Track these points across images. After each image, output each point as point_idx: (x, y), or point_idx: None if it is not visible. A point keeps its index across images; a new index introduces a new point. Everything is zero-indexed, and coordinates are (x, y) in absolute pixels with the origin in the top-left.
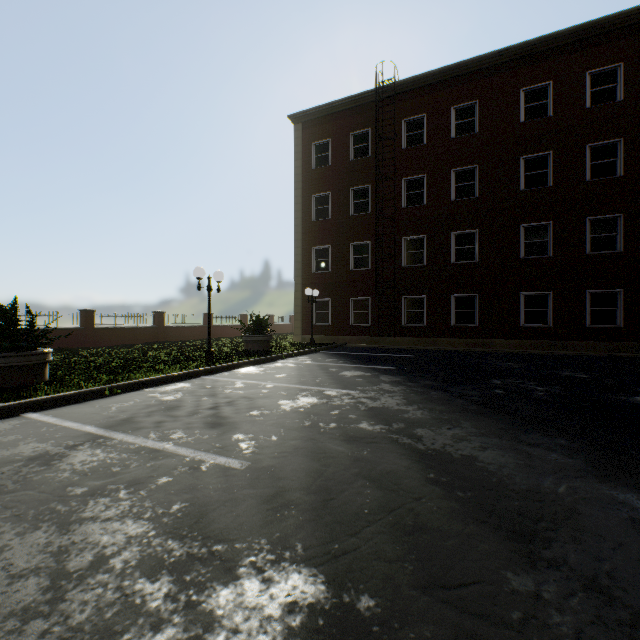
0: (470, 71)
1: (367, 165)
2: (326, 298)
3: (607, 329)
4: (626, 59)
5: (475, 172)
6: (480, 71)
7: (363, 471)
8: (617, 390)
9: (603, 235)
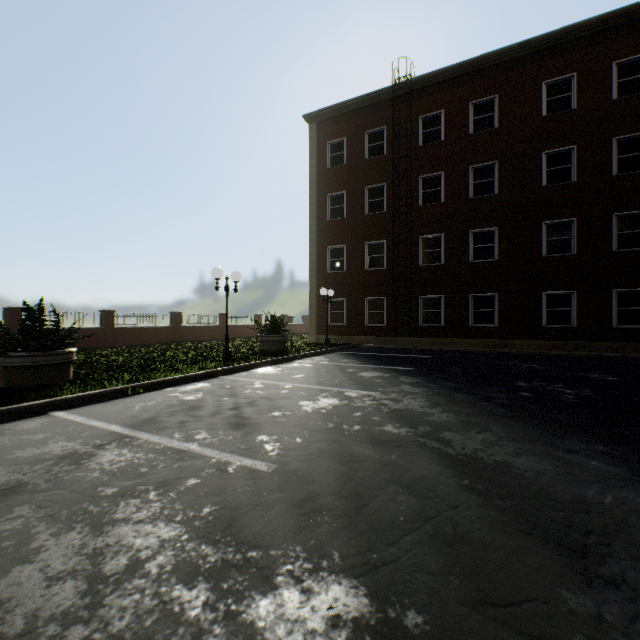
0: (489, 65)
1: (382, 163)
2: (341, 298)
3: (635, 329)
4: None
5: (494, 168)
6: (500, 65)
7: (394, 476)
8: None
9: (631, 232)
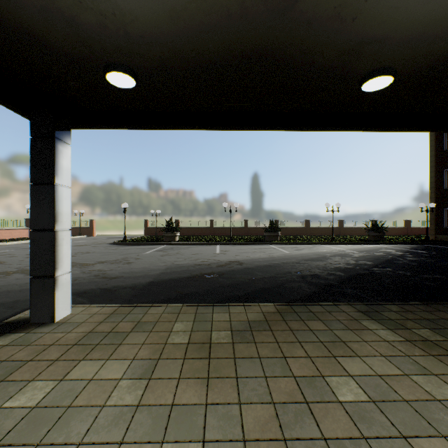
0: None
1: None
2: None
3: None
4: None
5: None
6: None
7: (304, 256)
8: None
9: None
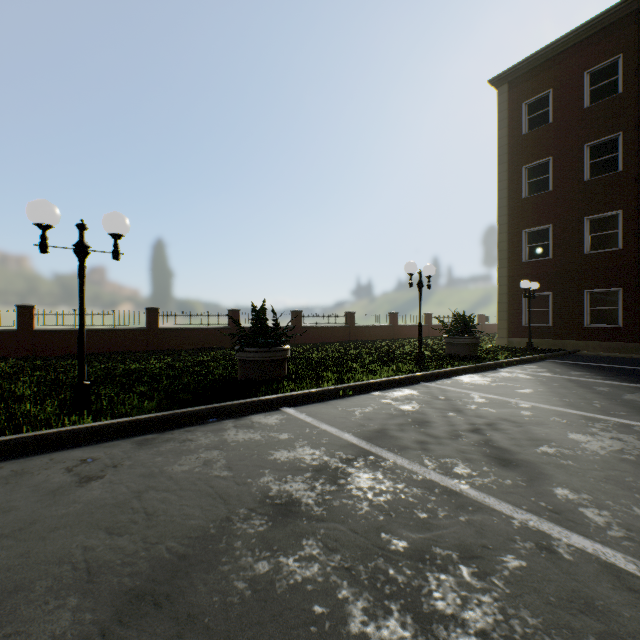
0: None
1: (615, 106)
2: (544, 292)
3: None
4: None
5: None
6: None
7: None
8: None
9: None
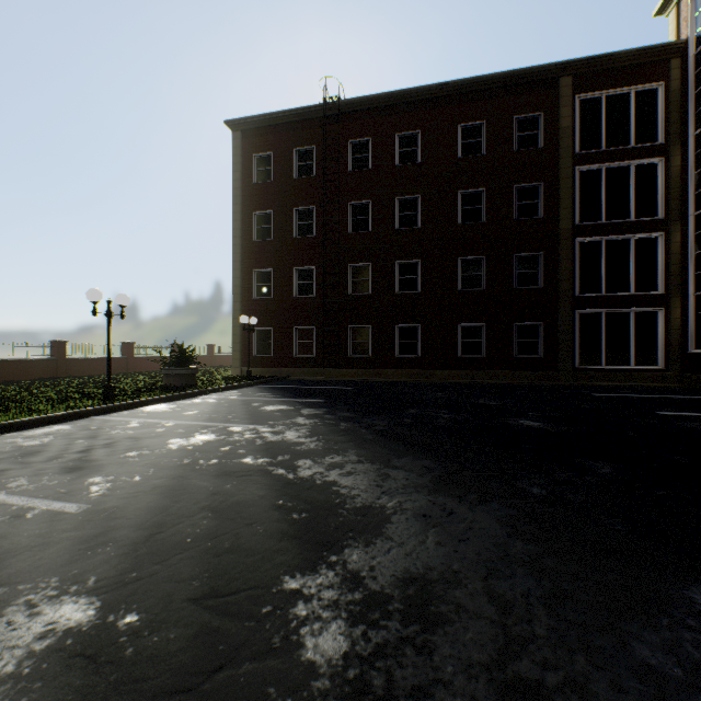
0: (413, 100)
1: (312, 185)
2: (268, 327)
3: (531, 359)
4: (546, 110)
5: (418, 202)
6: (422, 101)
7: (213, 504)
8: (511, 415)
9: (528, 271)
